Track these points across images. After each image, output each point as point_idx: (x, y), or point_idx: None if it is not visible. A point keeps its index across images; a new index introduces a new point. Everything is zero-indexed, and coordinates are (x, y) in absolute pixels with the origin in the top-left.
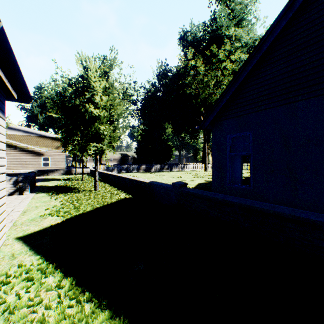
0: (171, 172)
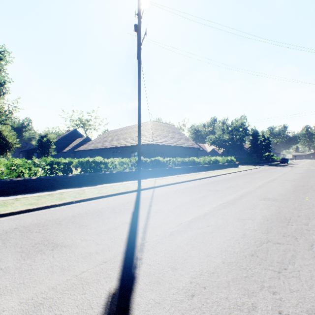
0: None
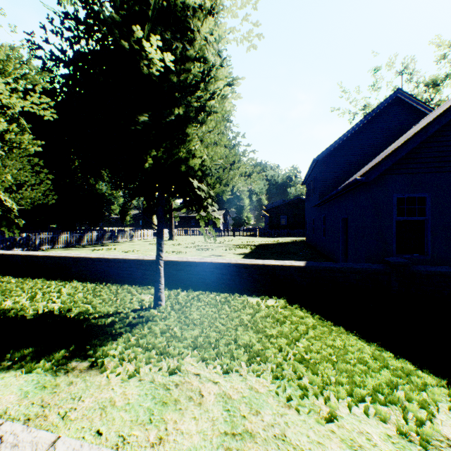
0: (129, 245)
